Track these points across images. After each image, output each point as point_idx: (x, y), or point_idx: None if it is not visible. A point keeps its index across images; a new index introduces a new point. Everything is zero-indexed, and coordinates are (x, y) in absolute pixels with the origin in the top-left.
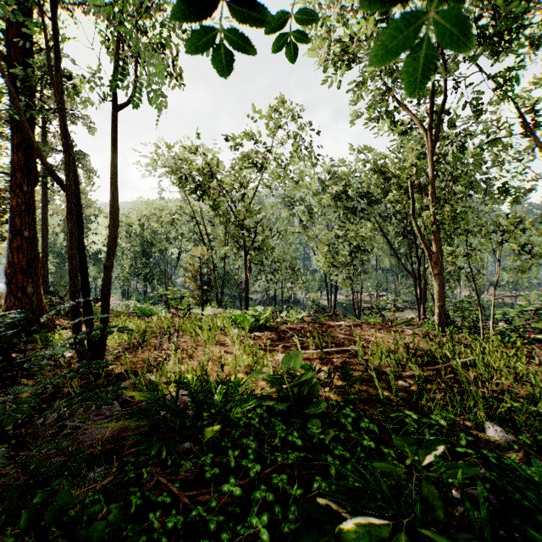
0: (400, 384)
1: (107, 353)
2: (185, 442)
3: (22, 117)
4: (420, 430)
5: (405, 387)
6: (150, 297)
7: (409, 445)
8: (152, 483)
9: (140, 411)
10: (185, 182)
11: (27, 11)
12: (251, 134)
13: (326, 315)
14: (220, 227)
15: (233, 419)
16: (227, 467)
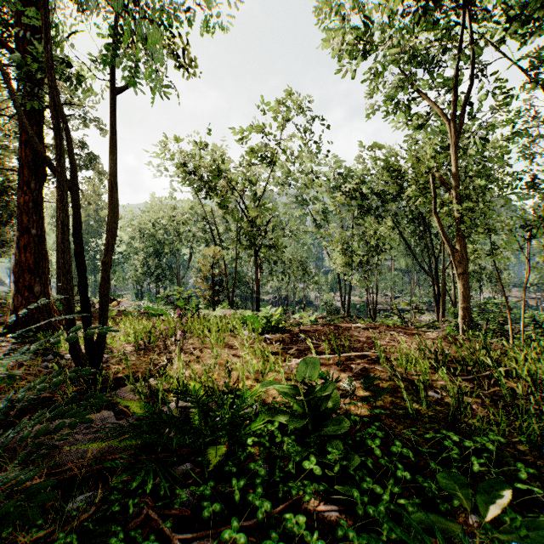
0: (431, 396)
1: (110, 355)
2: (184, 462)
3: (16, 102)
4: (462, 455)
5: (436, 399)
6: (162, 298)
7: (465, 488)
8: (140, 518)
9: (129, 428)
10: (194, 178)
11: (34, 5)
12: (262, 127)
13: (340, 317)
14: (232, 227)
15: (238, 439)
16: (231, 499)
